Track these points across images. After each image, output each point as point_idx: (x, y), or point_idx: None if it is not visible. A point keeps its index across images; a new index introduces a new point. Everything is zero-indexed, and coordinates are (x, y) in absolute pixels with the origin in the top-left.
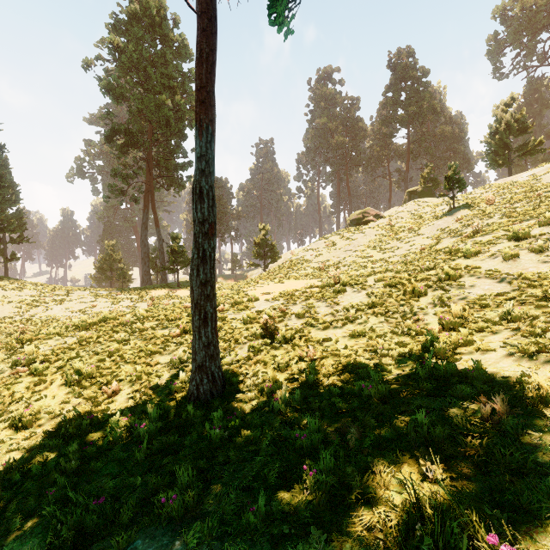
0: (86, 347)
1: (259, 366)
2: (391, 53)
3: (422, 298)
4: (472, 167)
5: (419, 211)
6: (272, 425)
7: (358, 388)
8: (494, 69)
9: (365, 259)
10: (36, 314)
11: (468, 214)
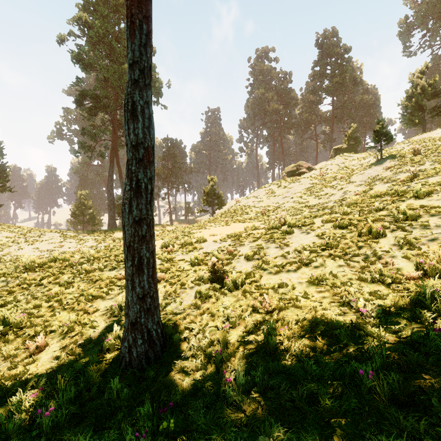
0: (25, 291)
1: (207, 318)
2: (318, 34)
3: (381, 239)
4: (385, 129)
5: (346, 164)
6: (225, 435)
7: (349, 370)
8: (404, 47)
9: (302, 204)
10: (8, 253)
11: (398, 162)
